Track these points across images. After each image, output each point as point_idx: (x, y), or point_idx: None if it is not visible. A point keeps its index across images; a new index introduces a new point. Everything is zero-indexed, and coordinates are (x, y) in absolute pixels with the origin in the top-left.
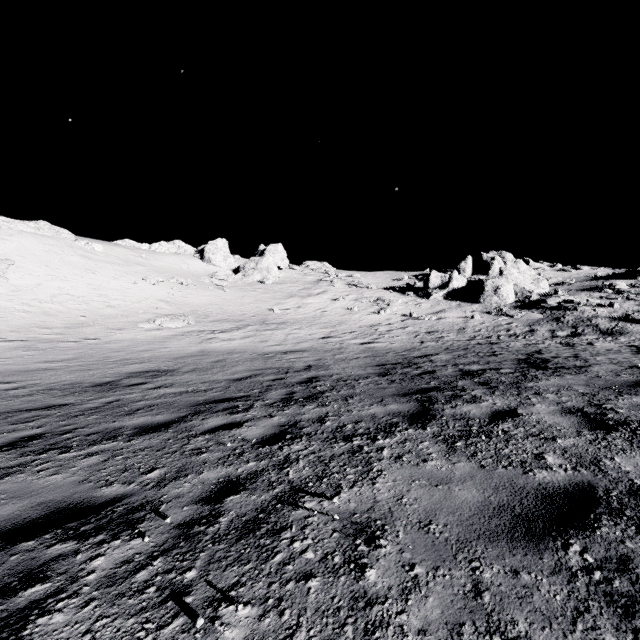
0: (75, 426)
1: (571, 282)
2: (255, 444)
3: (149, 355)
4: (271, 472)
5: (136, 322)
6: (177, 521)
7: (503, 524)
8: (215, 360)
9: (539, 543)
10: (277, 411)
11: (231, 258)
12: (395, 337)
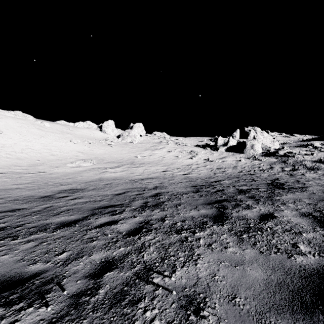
0: (24, 222)
1: (290, 142)
2: (124, 235)
3: (71, 180)
4: (133, 255)
5: (66, 163)
6: (72, 292)
7: (284, 298)
8: (106, 183)
9: (312, 316)
10: (138, 213)
11: (116, 130)
12: (200, 171)
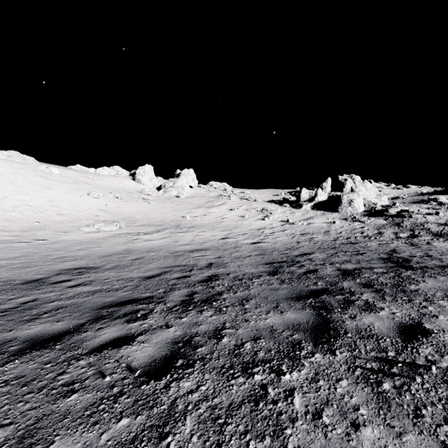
0: None
1: (404, 197)
2: (139, 376)
3: (83, 253)
4: (144, 447)
5: (79, 226)
6: None
7: None
8: (135, 258)
9: None
10: (174, 319)
11: (155, 179)
12: (277, 238)
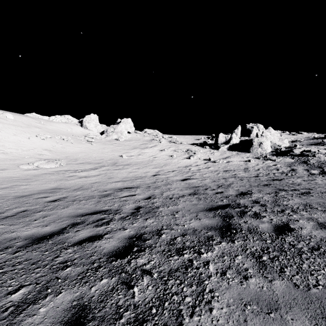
0: None
1: (301, 140)
2: None
3: (2, 193)
4: None
5: (19, 164)
6: None
7: None
8: (55, 198)
9: None
10: None
11: (99, 126)
12: (204, 174)
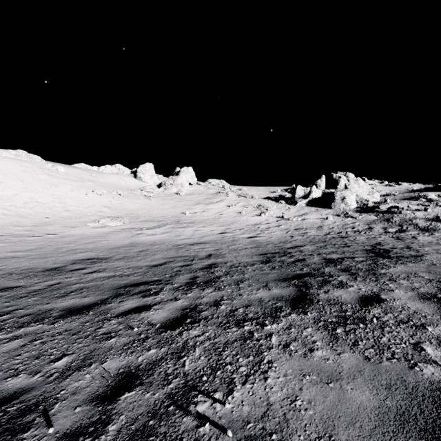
0: (15, 307)
1: (396, 194)
2: (159, 328)
3: (92, 246)
4: (169, 362)
5: (86, 222)
6: (64, 429)
7: None
8: (140, 250)
9: None
10: (181, 294)
11: (156, 177)
12: (272, 233)
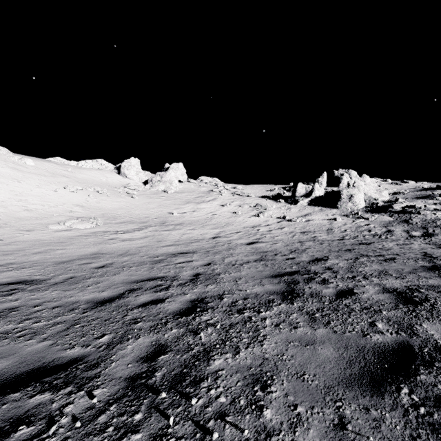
0: None
1: (405, 192)
2: None
3: (38, 258)
4: None
5: (48, 224)
6: None
7: None
8: (101, 265)
9: None
10: None
11: (142, 173)
12: (275, 237)
